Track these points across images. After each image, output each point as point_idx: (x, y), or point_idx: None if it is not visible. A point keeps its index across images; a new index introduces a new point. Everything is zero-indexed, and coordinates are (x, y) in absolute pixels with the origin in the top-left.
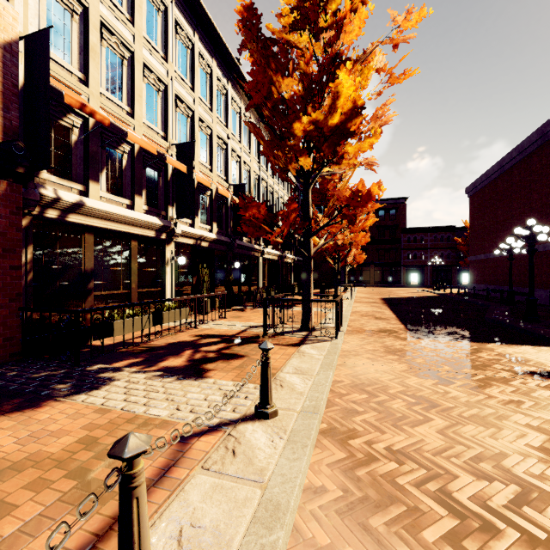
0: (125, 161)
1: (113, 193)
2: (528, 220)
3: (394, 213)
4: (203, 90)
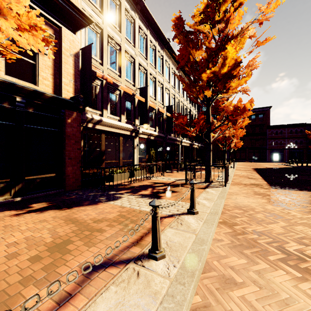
0: (117, 98)
1: (112, 114)
2: None
3: (262, 116)
4: (151, 58)
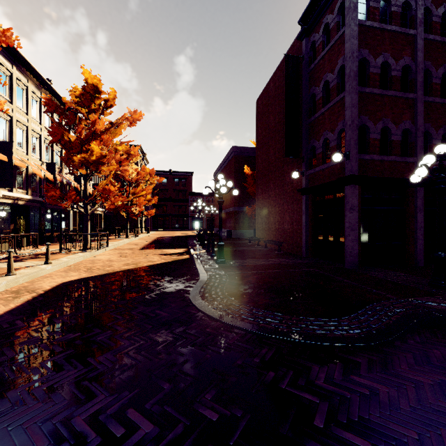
0: None
1: None
2: (198, 200)
3: (185, 182)
4: (20, 101)
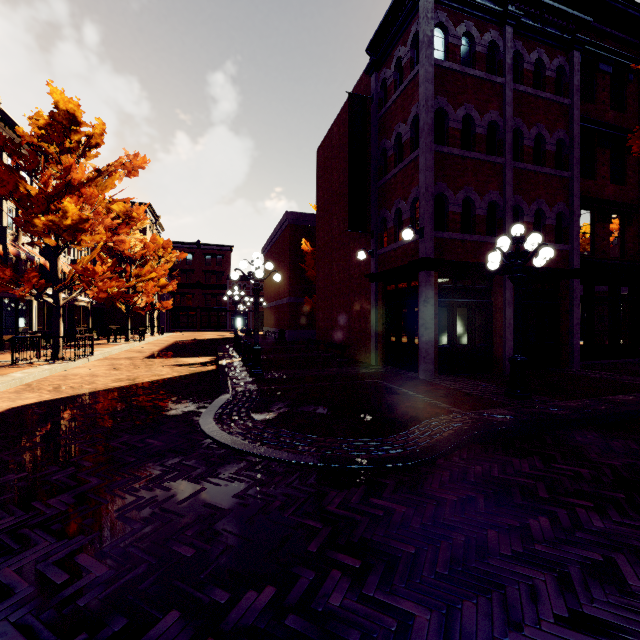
0: None
1: None
2: (235, 287)
3: (221, 259)
4: None
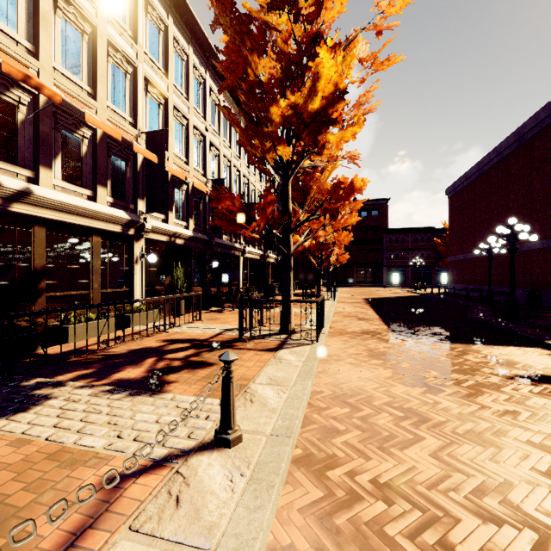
0: (86, 147)
1: (70, 182)
2: (510, 219)
3: (377, 214)
4: (178, 77)
